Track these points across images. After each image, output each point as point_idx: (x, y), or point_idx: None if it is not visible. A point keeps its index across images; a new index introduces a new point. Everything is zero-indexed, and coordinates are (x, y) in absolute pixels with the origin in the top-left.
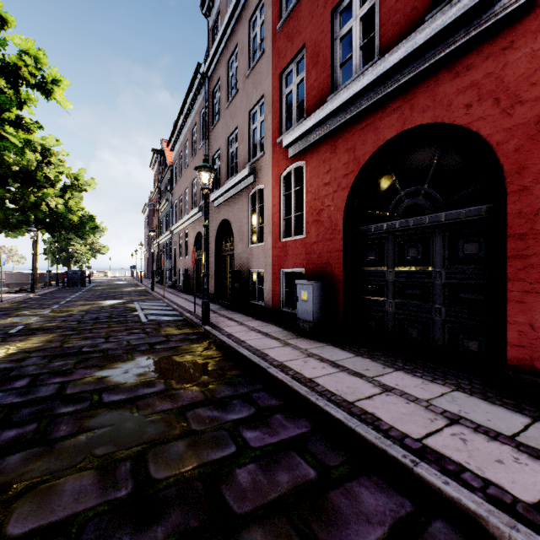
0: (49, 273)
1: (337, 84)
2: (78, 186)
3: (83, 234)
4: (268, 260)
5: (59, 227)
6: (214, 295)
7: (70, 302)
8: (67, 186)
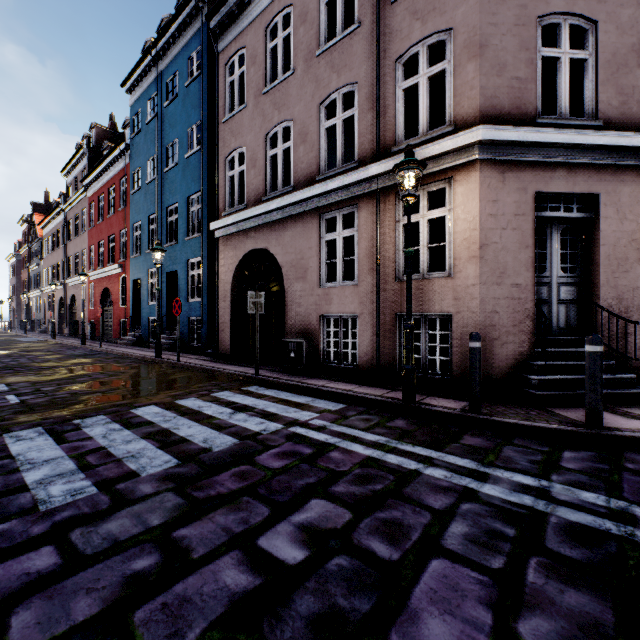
0: None
1: (101, 264)
2: None
3: None
4: (87, 316)
5: None
6: (70, 334)
7: None
8: None
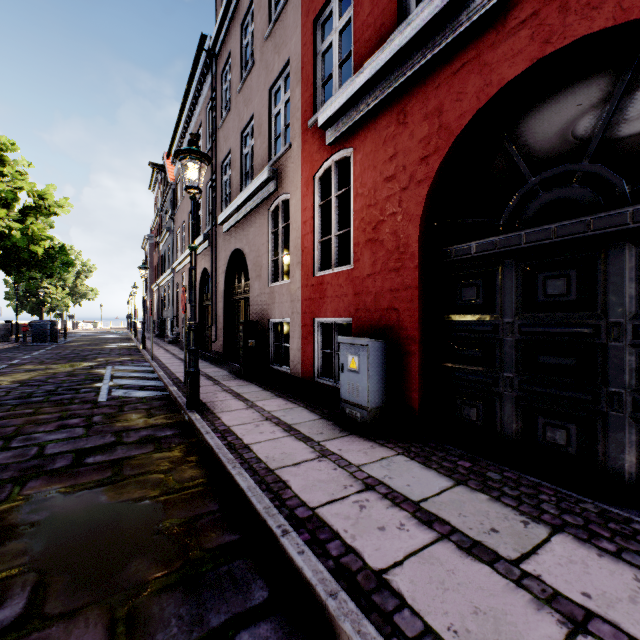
0: (5, 325)
1: (408, 11)
2: (45, 207)
3: (53, 272)
4: (296, 305)
5: (17, 262)
6: (224, 355)
7: (13, 366)
8: (29, 207)
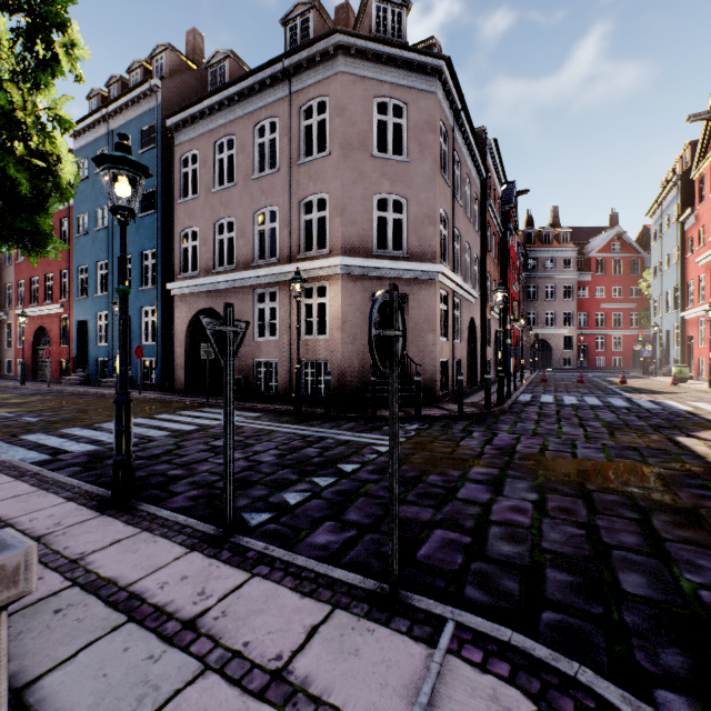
0: None
1: (33, 302)
2: None
3: None
4: (14, 355)
5: None
6: None
7: None
8: None
